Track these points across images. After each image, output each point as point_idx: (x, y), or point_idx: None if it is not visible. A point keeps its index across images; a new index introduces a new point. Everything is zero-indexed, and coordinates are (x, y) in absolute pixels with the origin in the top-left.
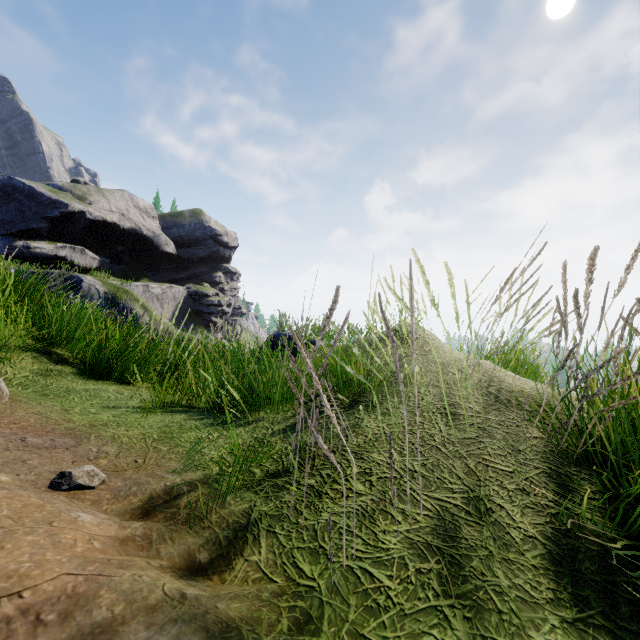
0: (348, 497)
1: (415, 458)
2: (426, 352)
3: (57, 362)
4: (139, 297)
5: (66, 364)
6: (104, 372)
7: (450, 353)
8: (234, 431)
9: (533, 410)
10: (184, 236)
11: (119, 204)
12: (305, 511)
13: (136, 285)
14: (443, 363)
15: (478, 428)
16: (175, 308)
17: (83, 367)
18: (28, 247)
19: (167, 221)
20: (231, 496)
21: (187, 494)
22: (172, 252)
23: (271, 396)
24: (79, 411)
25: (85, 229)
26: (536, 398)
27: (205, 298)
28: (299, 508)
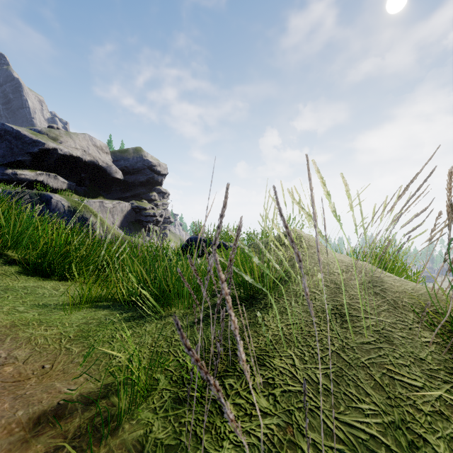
0: (251, 416)
1: (317, 366)
2: (312, 254)
3: (6, 262)
4: (94, 210)
5: (14, 264)
6: (46, 270)
7: (332, 255)
8: (147, 328)
9: (420, 311)
10: (129, 166)
11: (82, 143)
12: (205, 437)
13: (94, 201)
14: (328, 264)
15: (373, 331)
16: (122, 218)
17: (28, 267)
18: (15, 174)
19: (117, 156)
20: (127, 417)
21: (80, 415)
22: (120, 178)
23: (182, 293)
24: (7, 310)
25: (57, 161)
26: (419, 299)
27: (144, 211)
28: (199, 433)
